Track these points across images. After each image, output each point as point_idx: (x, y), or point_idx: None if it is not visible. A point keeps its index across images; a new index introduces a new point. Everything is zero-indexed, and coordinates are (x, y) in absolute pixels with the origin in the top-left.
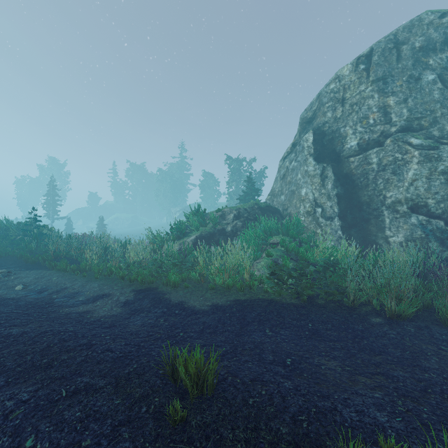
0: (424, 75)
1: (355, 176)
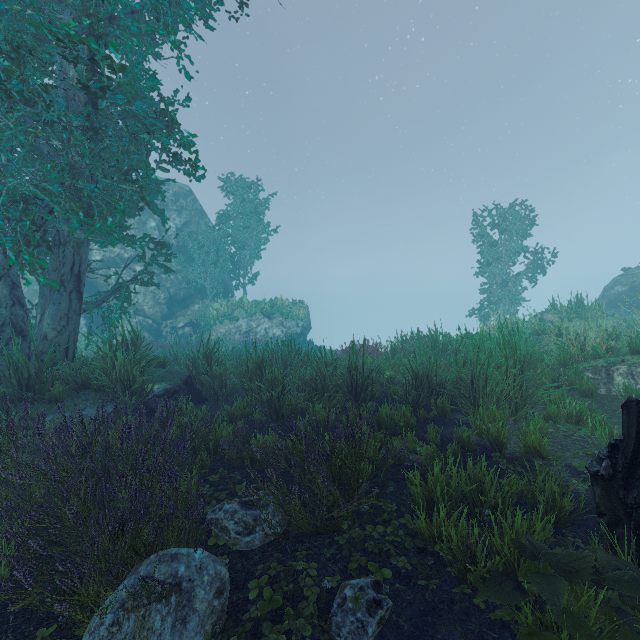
0: (149, 223)
1: (99, 285)
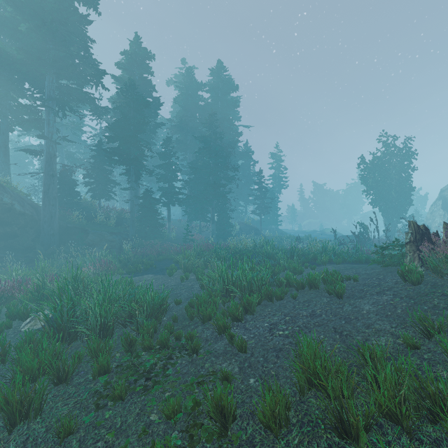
0: None
1: None
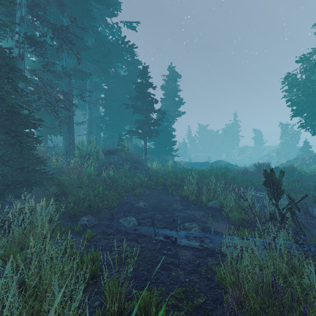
0: None
1: None
